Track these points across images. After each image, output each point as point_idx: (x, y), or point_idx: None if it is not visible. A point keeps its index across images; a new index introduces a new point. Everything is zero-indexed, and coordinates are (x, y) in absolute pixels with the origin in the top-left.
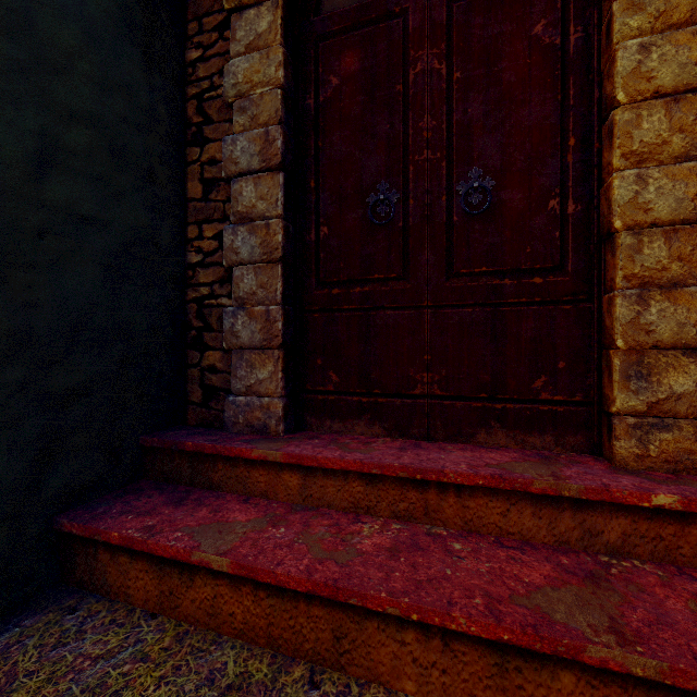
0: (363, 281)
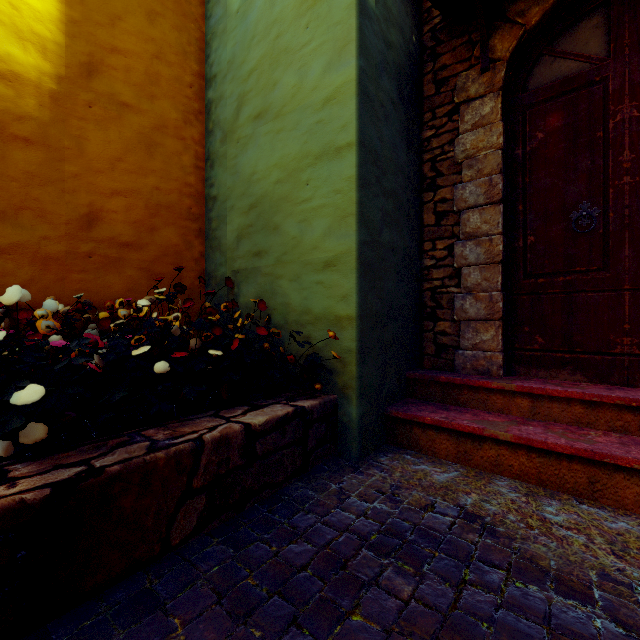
0: (565, 273)
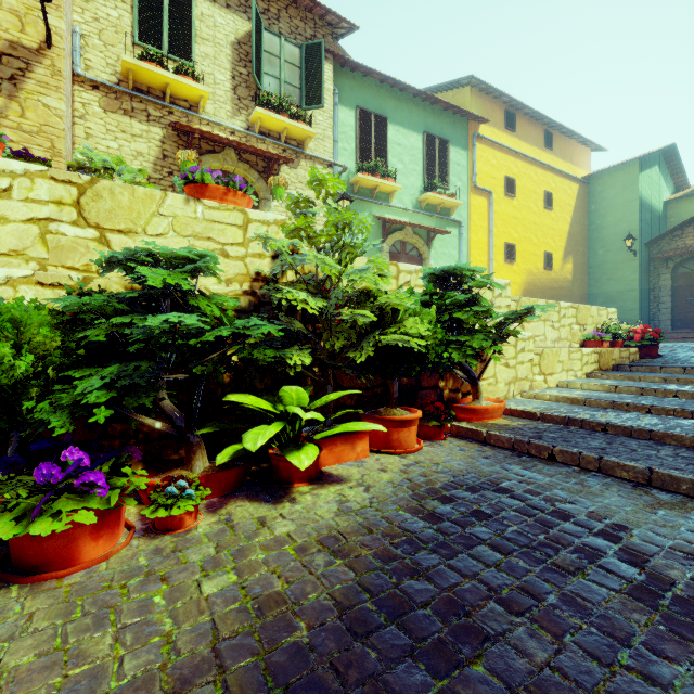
0: (685, 310)
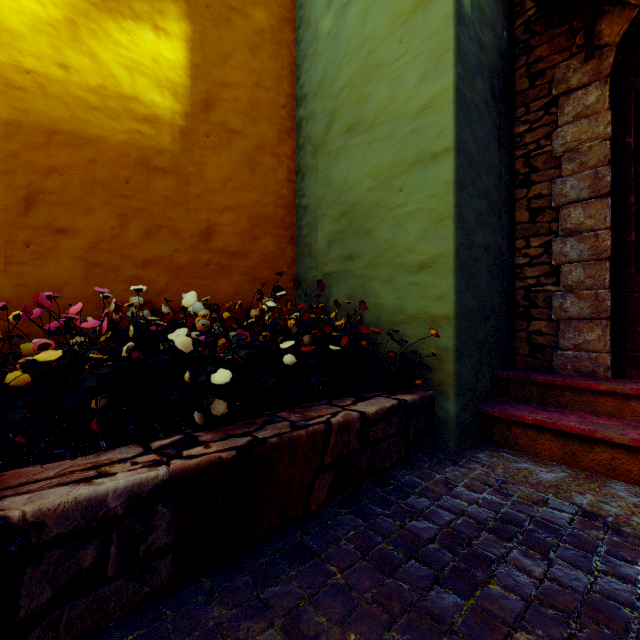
0: None
